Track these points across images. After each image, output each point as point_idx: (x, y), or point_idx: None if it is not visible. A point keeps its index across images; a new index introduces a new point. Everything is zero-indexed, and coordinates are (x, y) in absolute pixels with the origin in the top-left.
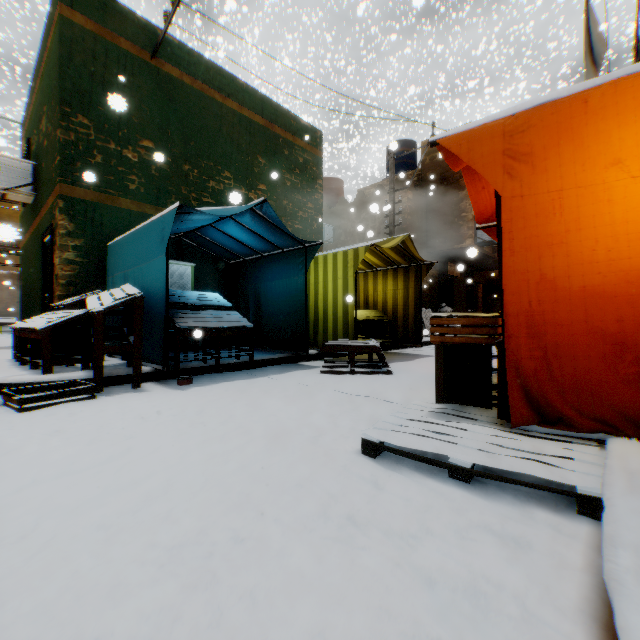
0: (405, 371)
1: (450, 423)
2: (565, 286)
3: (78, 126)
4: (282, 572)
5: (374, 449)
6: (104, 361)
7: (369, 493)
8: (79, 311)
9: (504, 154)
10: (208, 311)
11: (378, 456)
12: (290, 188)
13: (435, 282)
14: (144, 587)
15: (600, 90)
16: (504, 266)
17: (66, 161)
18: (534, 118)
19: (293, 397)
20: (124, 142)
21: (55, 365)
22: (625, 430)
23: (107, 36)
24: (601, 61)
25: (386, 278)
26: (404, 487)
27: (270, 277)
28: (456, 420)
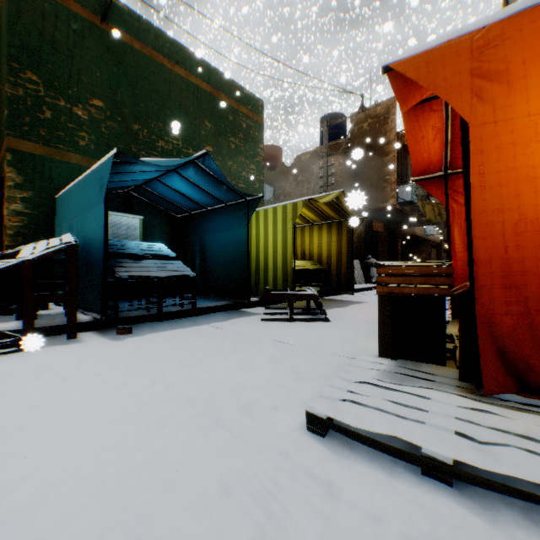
0: (341, 318)
1: (407, 387)
2: None
3: (27, 82)
4: None
5: (322, 426)
6: (48, 310)
7: (322, 508)
8: (15, 260)
9: (472, 75)
10: (151, 261)
11: (327, 434)
12: (234, 150)
13: (362, 237)
14: None
15: None
16: (473, 205)
17: (14, 115)
18: (510, 29)
19: (232, 348)
20: (74, 100)
21: None
22: None
23: None
24: None
25: (321, 232)
26: (368, 494)
27: (214, 229)
28: (413, 383)
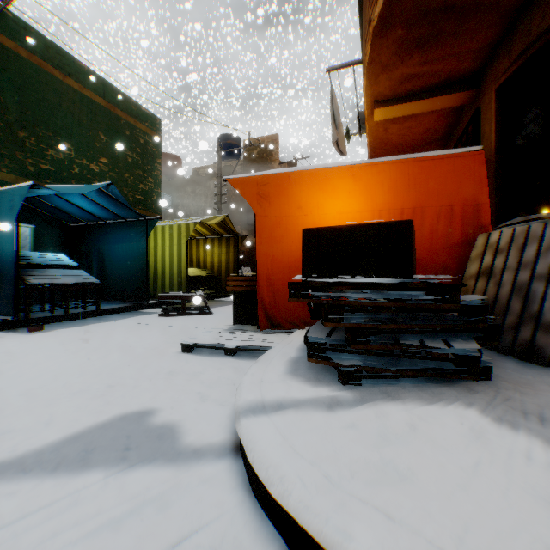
0: (222, 312)
1: (232, 333)
2: (282, 262)
3: None
4: (136, 390)
5: (188, 348)
6: None
7: (182, 364)
8: None
9: (258, 194)
10: (56, 269)
11: (191, 352)
12: (132, 163)
13: (254, 247)
14: (67, 402)
15: (295, 173)
16: (257, 250)
17: None
18: (270, 179)
19: (137, 331)
20: None
21: None
22: (302, 326)
23: None
24: (339, 123)
25: (213, 244)
26: (201, 360)
27: (114, 241)
28: (236, 331)
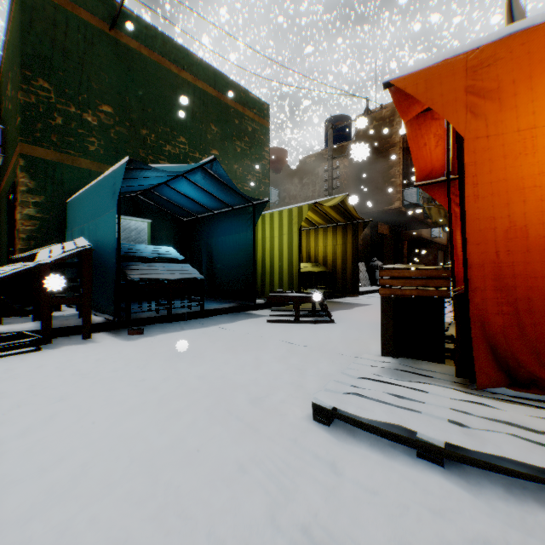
0: (346, 320)
1: (407, 382)
2: (538, 234)
3: (39, 89)
4: None
5: (327, 416)
6: (61, 311)
7: (327, 483)
8: (31, 263)
9: (466, 92)
10: (161, 264)
11: (331, 423)
12: (240, 154)
13: (367, 239)
14: None
15: None
16: (467, 213)
17: (27, 122)
18: (501, 50)
19: (240, 348)
20: (84, 106)
21: (5, 317)
22: None
23: (67, 6)
24: None
25: (326, 235)
26: (368, 472)
27: (221, 233)
28: (412, 379)
